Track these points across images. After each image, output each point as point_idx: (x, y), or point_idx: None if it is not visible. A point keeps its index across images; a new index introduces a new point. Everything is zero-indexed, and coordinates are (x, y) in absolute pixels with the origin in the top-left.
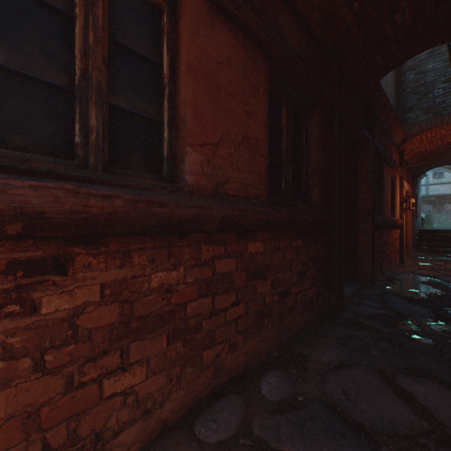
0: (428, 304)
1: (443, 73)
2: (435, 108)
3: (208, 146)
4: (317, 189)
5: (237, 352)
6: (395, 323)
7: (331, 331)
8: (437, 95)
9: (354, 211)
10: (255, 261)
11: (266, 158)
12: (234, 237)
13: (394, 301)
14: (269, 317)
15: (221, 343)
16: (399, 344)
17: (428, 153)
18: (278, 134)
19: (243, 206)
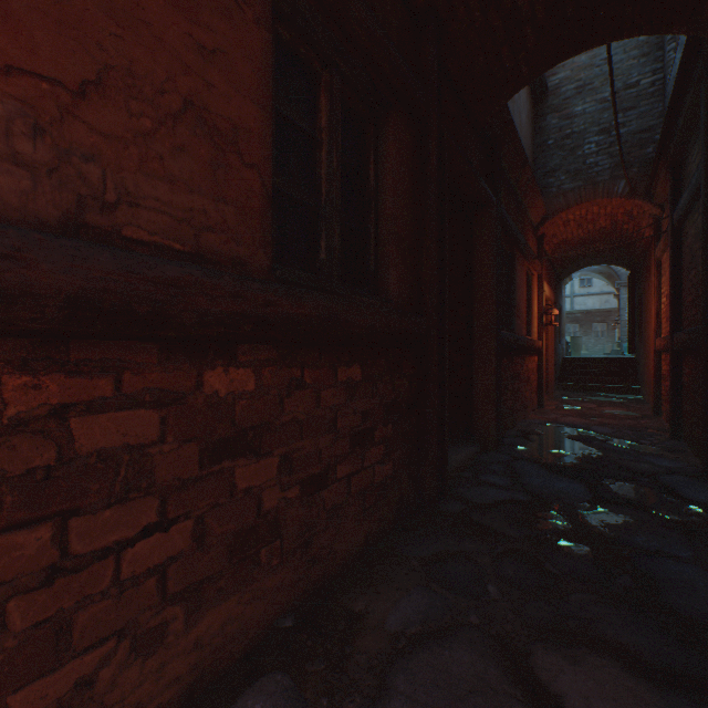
0: (581, 475)
1: (597, 120)
2: (586, 173)
3: (37, 83)
4: (397, 269)
5: (167, 651)
6: (532, 518)
7: (419, 546)
8: (589, 153)
9: (471, 323)
10: (230, 415)
11: (266, 178)
12: (153, 355)
13: (530, 474)
14: (275, 540)
15: (100, 645)
16: (539, 565)
17: (575, 243)
18: (313, 147)
19: (174, 273)
